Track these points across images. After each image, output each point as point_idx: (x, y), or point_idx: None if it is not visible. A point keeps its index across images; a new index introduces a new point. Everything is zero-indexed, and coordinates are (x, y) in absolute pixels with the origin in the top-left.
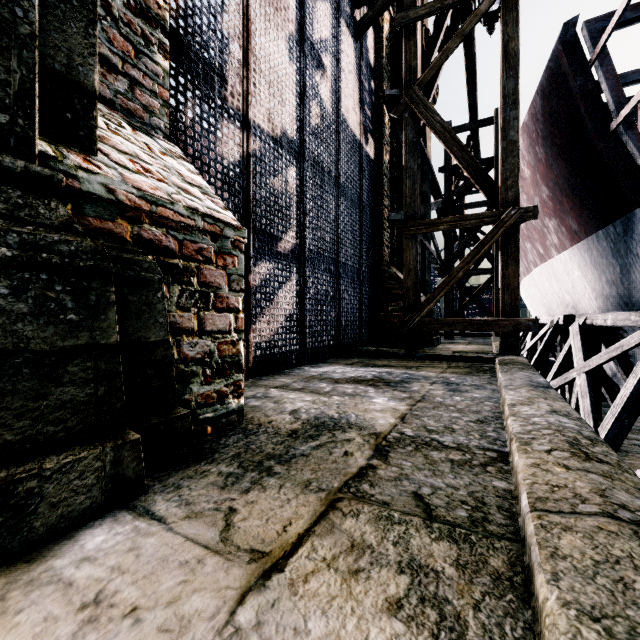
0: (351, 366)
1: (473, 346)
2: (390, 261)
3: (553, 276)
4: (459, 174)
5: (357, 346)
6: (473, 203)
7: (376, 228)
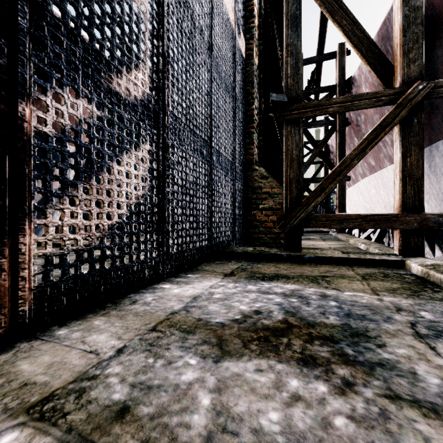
0: (233, 279)
1: (332, 242)
2: (259, 162)
3: (381, 184)
4: (308, 98)
5: (230, 245)
6: (320, 122)
7: (247, 127)
